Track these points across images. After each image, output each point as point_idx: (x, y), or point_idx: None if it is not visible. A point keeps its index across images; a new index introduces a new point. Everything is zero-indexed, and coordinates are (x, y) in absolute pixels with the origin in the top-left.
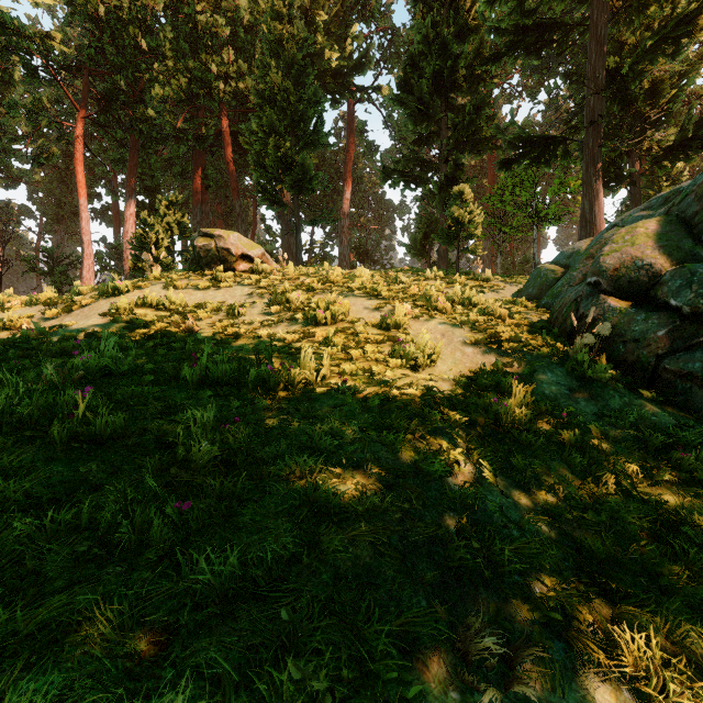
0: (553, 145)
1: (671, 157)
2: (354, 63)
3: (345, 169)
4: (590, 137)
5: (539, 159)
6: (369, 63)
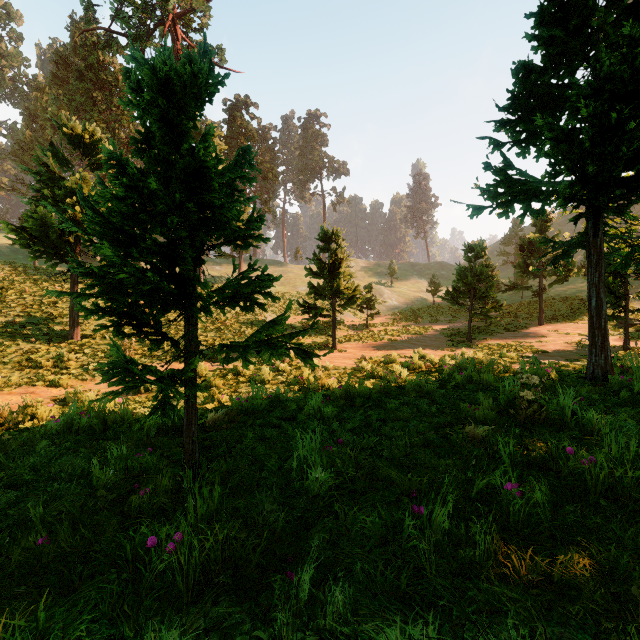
0: None
1: None
2: None
3: None
4: None
5: None
6: None
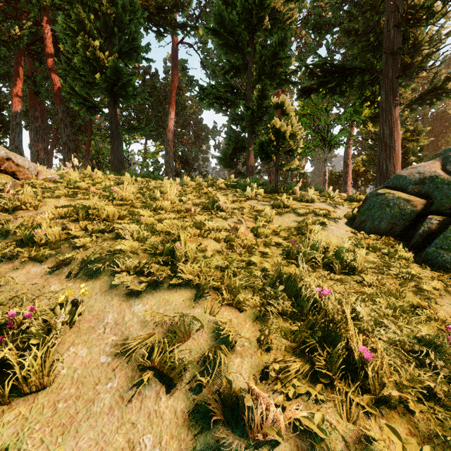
0: (350, 76)
1: (421, 102)
2: (175, 1)
3: (170, 95)
4: (389, 68)
5: (335, 90)
6: (188, 4)
